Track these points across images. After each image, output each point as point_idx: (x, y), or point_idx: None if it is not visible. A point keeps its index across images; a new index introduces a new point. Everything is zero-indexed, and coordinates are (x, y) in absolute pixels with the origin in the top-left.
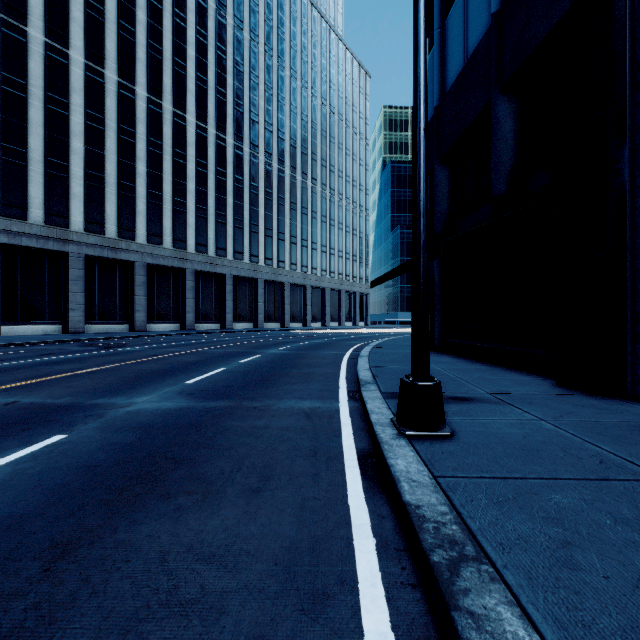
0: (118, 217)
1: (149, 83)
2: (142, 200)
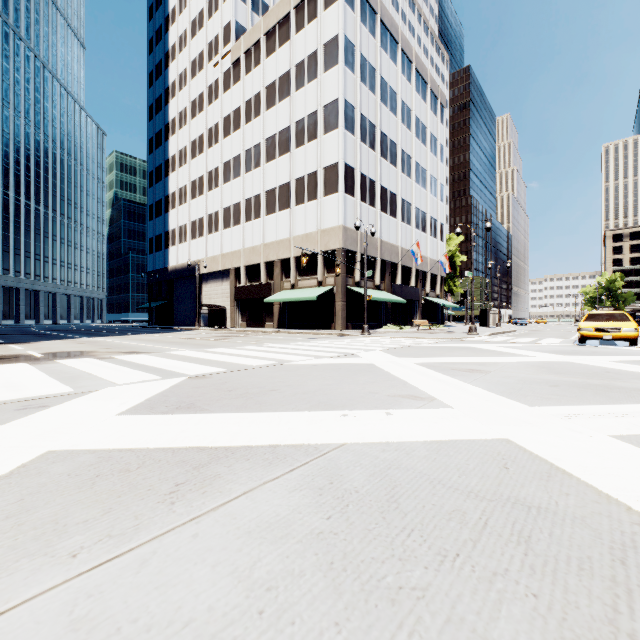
0: None
1: None
2: None
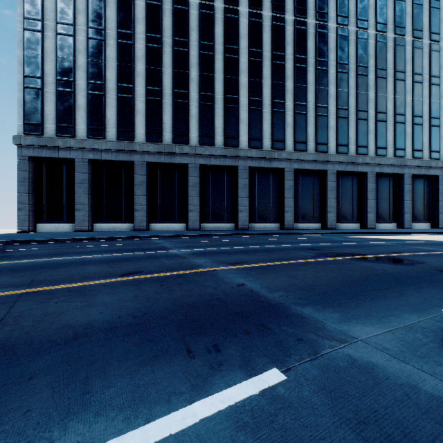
0: (173, 124)
1: None
2: (194, 104)
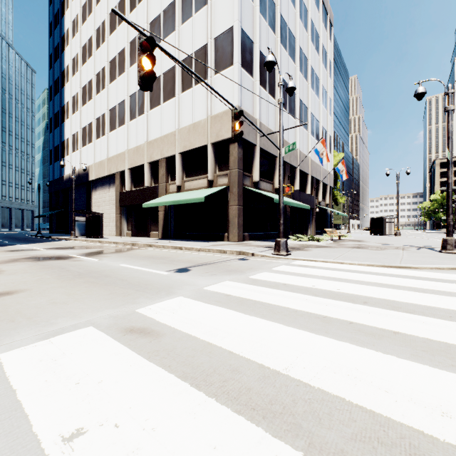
0: None
1: None
2: None
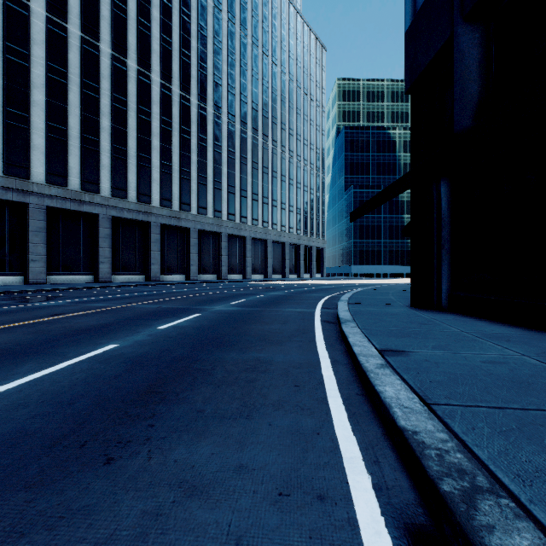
0: (81, 170)
1: (113, 40)
2: (106, 154)
